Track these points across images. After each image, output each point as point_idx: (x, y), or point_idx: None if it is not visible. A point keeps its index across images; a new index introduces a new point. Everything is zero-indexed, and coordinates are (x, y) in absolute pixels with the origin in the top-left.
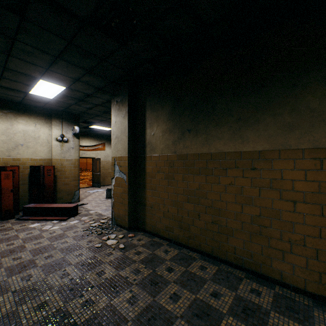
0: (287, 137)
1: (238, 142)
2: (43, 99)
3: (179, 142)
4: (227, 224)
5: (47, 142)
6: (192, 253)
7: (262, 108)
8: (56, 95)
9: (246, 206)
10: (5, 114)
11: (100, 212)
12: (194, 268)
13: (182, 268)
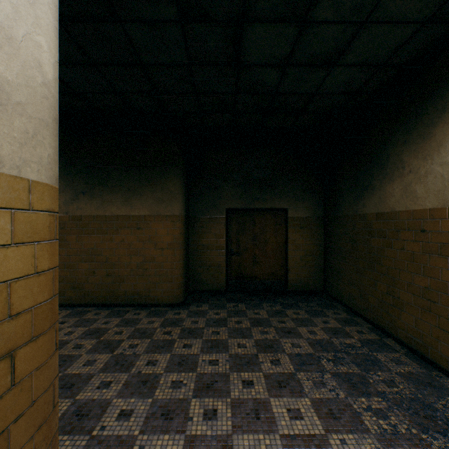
0: (159, 207)
1: (128, 208)
2: None
3: (73, 203)
4: (120, 274)
5: None
6: (87, 308)
7: (145, 184)
8: None
9: (134, 256)
10: None
11: None
12: (89, 316)
13: (76, 319)
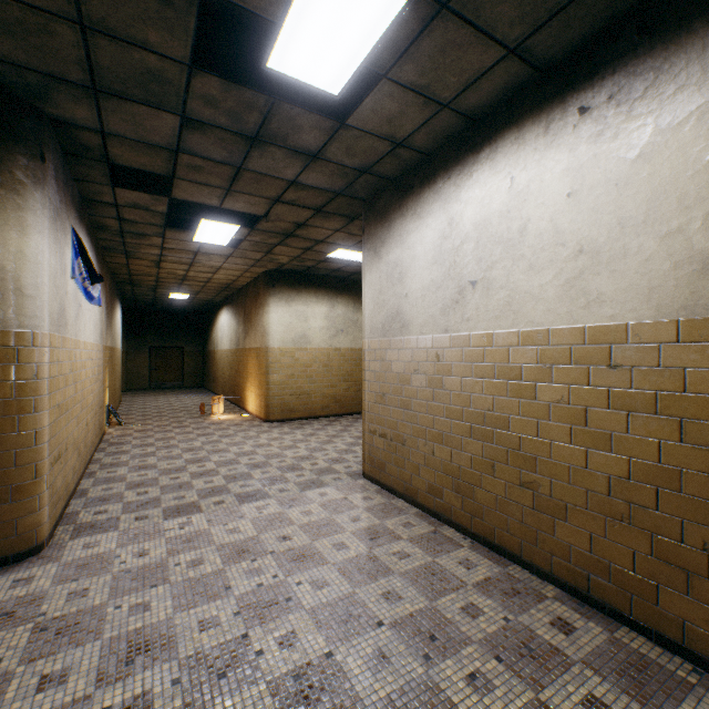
0: None
1: None
2: None
3: None
4: None
5: None
6: None
7: None
8: None
9: None
10: None
11: None
12: None
13: None
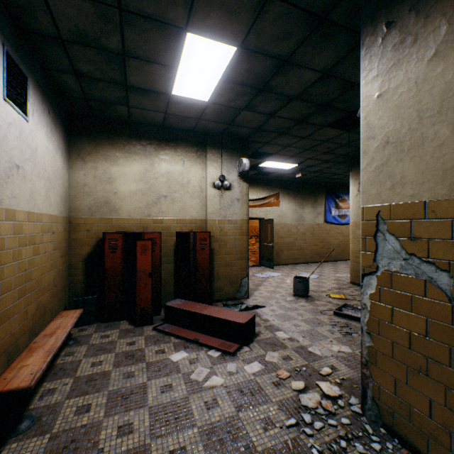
0: None
1: None
2: (192, 106)
3: None
4: None
5: (199, 191)
6: None
7: None
8: (214, 87)
9: None
10: (144, 148)
11: (300, 340)
12: None
13: None
